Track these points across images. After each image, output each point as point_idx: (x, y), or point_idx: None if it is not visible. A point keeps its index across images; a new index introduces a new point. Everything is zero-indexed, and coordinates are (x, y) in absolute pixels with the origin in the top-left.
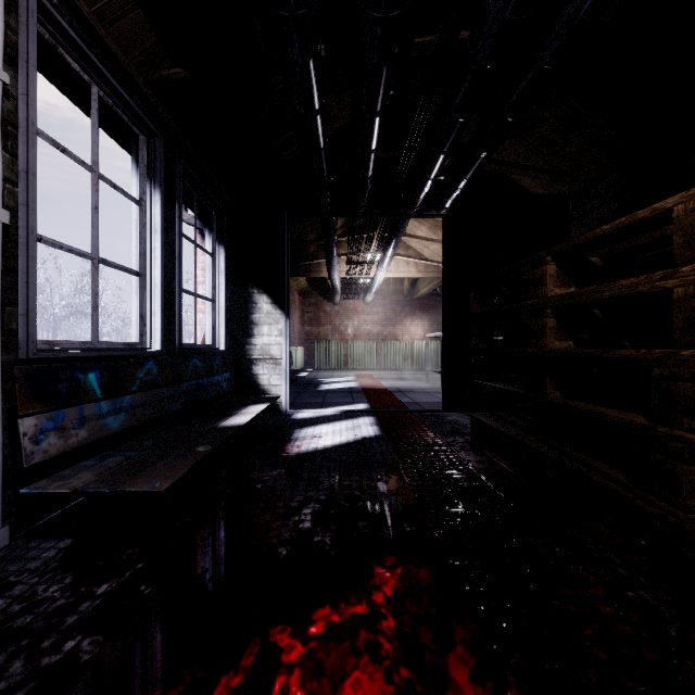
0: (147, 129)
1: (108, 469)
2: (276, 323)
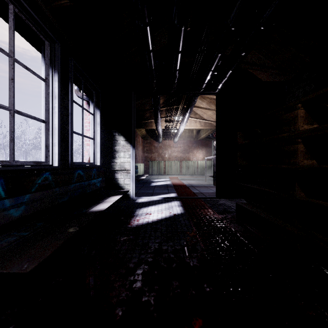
0: (49, 37)
1: None
2: (127, 151)
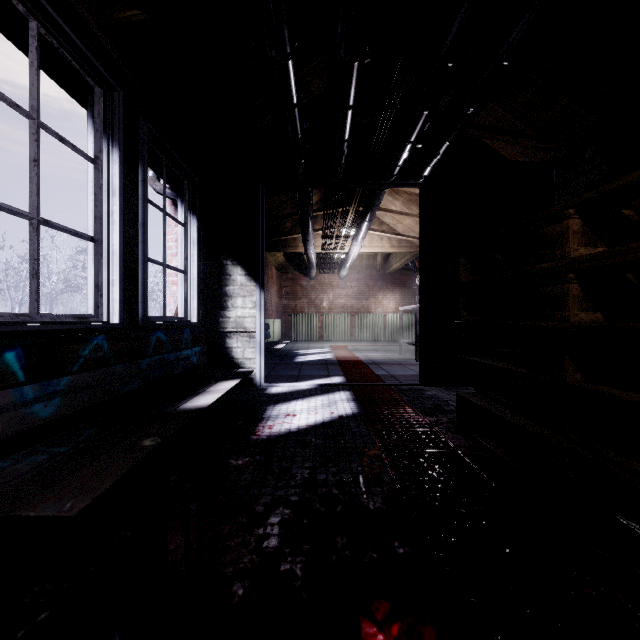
0: (102, 80)
1: (18, 475)
2: (250, 295)
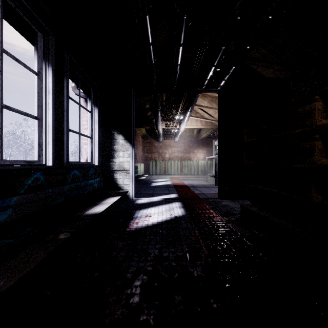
0: (42, 28)
1: None
2: (127, 150)
